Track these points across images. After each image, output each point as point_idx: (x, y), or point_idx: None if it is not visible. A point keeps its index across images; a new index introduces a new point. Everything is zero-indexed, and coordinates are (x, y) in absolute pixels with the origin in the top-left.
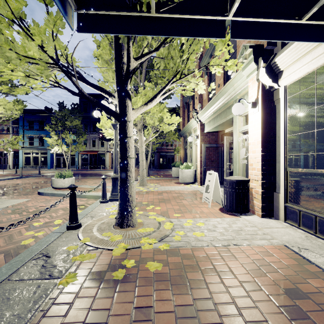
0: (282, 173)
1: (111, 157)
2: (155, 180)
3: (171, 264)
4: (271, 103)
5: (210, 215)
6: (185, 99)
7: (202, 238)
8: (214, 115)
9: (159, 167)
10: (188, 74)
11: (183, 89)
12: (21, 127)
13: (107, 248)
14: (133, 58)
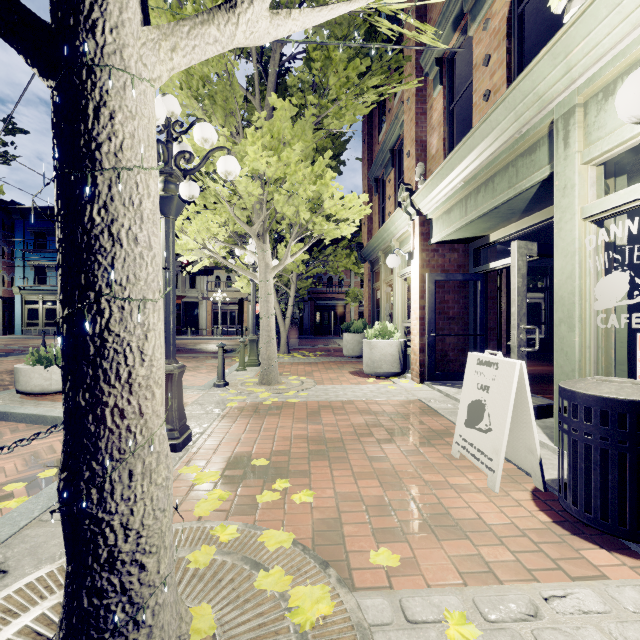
0: None
1: (211, 309)
2: (303, 365)
3: None
4: None
5: (525, 549)
6: (373, 171)
7: None
8: (466, 189)
9: (314, 332)
10: None
11: None
12: (19, 246)
13: None
14: None
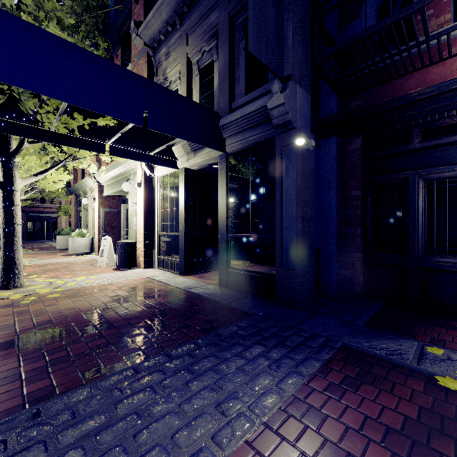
0: (157, 236)
1: None
2: (27, 255)
3: (67, 294)
4: (151, 186)
5: (103, 273)
6: None
7: (92, 283)
8: (113, 180)
9: (26, 238)
10: (81, 158)
11: (75, 163)
12: None
13: (2, 298)
14: (27, 141)
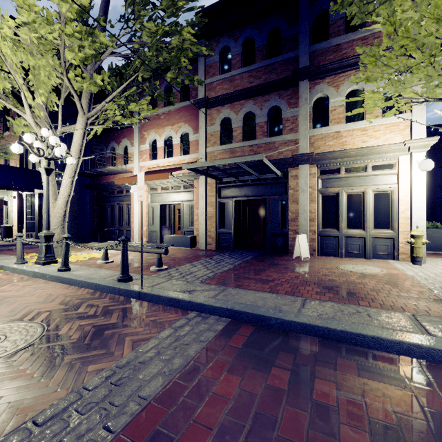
0: (25, 222)
1: None
2: None
3: None
4: (22, 198)
5: None
6: None
7: None
8: None
9: None
10: None
11: None
12: None
13: None
14: None
